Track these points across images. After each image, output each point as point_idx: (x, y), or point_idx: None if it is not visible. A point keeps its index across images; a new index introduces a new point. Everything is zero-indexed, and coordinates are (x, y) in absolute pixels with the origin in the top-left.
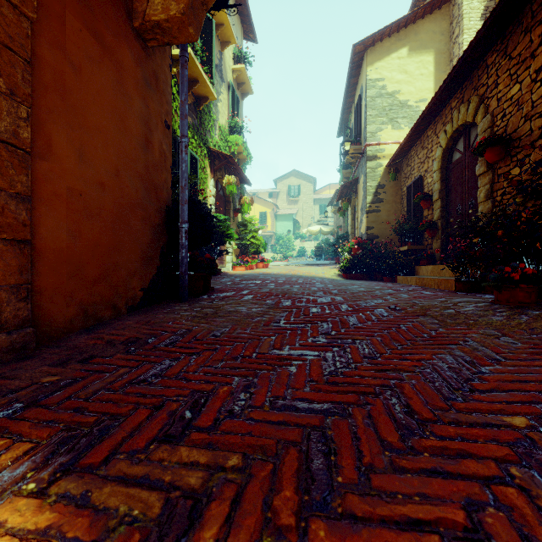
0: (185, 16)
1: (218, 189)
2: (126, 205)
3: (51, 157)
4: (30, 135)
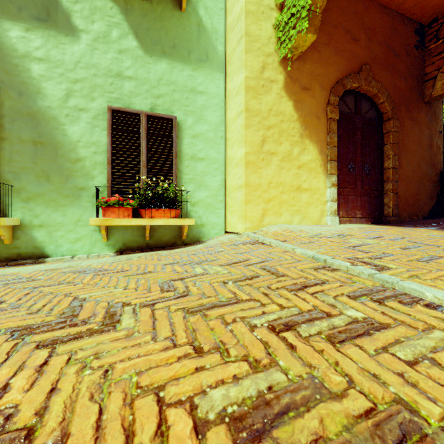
0: None
1: None
2: (421, 176)
3: (400, 167)
4: (397, 163)
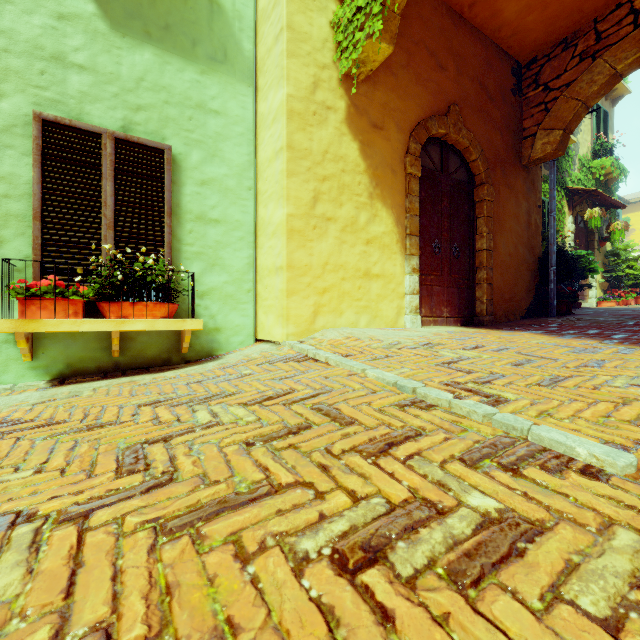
0: (556, 150)
1: (578, 222)
2: (519, 262)
3: (495, 250)
4: (492, 244)
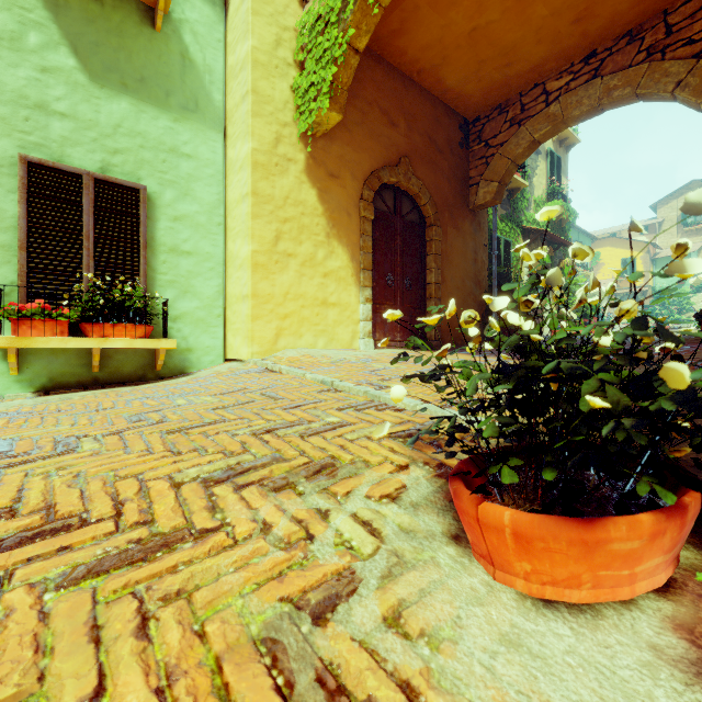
0: (494, 199)
1: None
2: (466, 294)
3: (444, 283)
4: (440, 278)
